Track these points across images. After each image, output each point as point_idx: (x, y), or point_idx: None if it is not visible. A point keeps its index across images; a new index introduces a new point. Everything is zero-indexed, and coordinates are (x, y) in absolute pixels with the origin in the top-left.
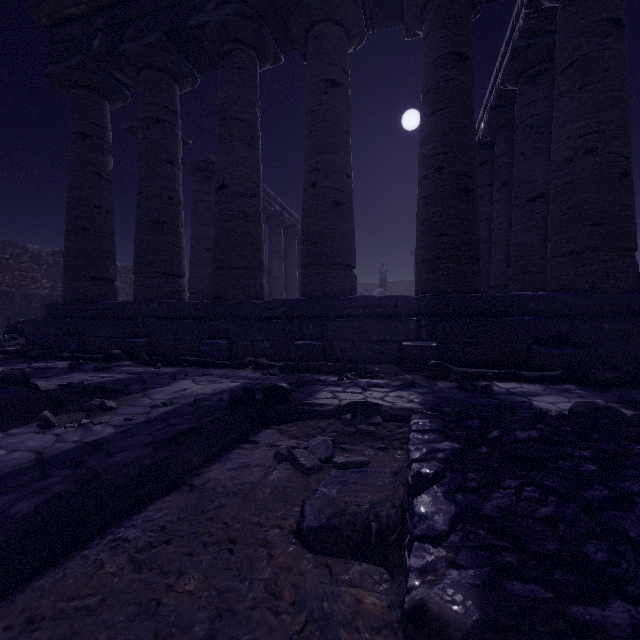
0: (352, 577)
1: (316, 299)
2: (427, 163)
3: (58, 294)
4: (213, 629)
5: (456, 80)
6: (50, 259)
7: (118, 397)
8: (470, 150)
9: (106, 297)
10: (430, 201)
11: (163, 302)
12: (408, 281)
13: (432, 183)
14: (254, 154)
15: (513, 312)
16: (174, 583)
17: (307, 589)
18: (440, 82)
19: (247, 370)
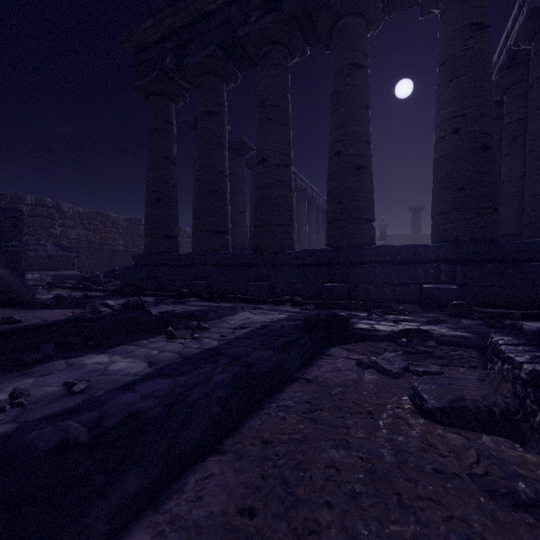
0: (487, 442)
1: (341, 249)
2: (444, 126)
3: (131, 249)
4: (400, 459)
5: (474, 48)
6: (124, 224)
7: (205, 321)
8: (488, 110)
9: (173, 250)
10: (448, 159)
11: (216, 253)
12: (405, 234)
13: (450, 143)
14: (287, 132)
15: (536, 257)
16: (347, 432)
17: (458, 444)
18: (458, 52)
19: (286, 306)
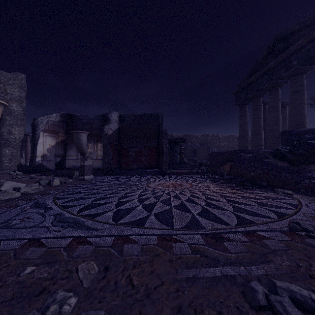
0: None
1: None
2: None
3: None
4: None
5: None
6: None
7: None
8: None
9: None
10: None
11: None
12: None
13: None
14: (276, 113)
15: None
16: None
17: None
18: None
19: None
